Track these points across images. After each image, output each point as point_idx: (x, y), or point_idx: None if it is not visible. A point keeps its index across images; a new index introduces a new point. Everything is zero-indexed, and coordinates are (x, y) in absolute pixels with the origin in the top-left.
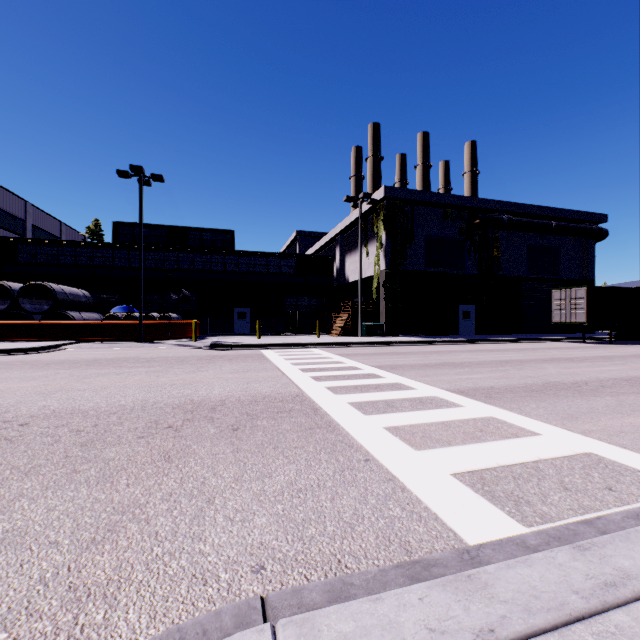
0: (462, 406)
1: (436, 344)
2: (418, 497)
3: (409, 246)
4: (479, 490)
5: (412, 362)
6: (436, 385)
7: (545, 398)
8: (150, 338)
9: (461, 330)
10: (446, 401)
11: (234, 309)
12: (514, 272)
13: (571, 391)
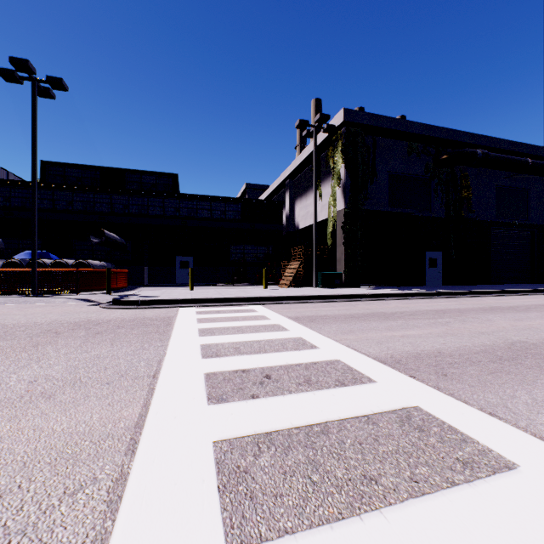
0: None
1: (416, 298)
2: None
3: (370, 183)
4: None
5: (447, 342)
6: None
7: None
8: (49, 290)
9: (427, 280)
10: None
11: (176, 258)
12: (483, 216)
13: None
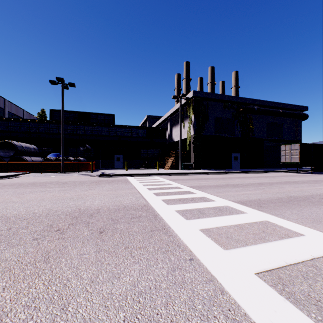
0: (246, 213)
1: (221, 174)
2: (236, 301)
3: (206, 122)
4: (282, 292)
5: (210, 184)
6: (226, 198)
7: (293, 207)
8: (68, 171)
9: (233, 166)
10: (235, 209)
11: (114, 155)
12: (260, 136)
13: (306, 202)
